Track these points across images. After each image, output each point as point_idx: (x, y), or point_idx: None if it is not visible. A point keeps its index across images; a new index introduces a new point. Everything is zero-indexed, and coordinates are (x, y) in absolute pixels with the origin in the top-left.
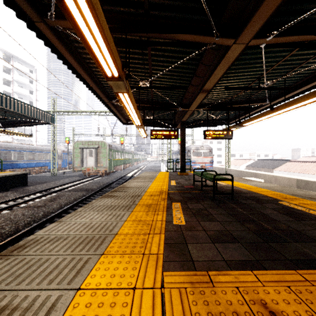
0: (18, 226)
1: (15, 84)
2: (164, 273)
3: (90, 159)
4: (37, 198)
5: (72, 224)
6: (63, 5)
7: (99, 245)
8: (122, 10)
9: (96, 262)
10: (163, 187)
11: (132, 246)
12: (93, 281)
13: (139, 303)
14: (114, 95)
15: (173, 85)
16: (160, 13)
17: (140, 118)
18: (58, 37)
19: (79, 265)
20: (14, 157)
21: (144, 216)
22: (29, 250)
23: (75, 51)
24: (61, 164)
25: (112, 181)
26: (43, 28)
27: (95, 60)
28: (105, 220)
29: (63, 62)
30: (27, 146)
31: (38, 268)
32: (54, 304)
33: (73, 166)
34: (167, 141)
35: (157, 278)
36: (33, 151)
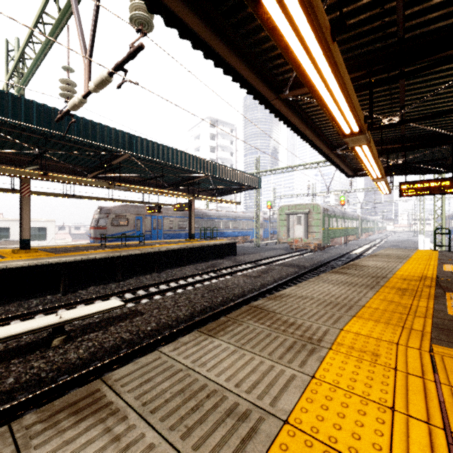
0: (243, 291)
1: (218, 149)
2: (433, 345)
3: (298, 228)
4: (249, 268)
5: (311, 290)
6: (318, 98)
7: (348, 310)
8: (363, 51)
9: (350, 320)
10: (426, 272)
11: (386, 319)
12: (352, 329)
13: (405, 352)
14: (339, 142)
15: (448, 106)
16: (423, 29)
17: (381, 168)
18: (287, 106)
19: (334, 317)
20: (222, 226)
21: (397, 298)
22: (286, 300)
23: (299, 109)
24: (262, 234)
25: (330, 259)
26: (275, 103)
27: (335, 125)
28: (345, 293)
29: (287, 125)
30: (232, 214)
31: (301, 311)
32: (326, 331)
33: (278, 237)
34: (434, 197)
35: (424, 346)
36: (237, 219)
